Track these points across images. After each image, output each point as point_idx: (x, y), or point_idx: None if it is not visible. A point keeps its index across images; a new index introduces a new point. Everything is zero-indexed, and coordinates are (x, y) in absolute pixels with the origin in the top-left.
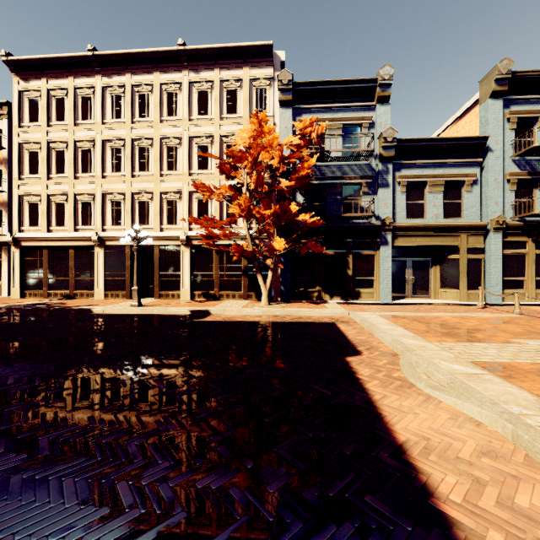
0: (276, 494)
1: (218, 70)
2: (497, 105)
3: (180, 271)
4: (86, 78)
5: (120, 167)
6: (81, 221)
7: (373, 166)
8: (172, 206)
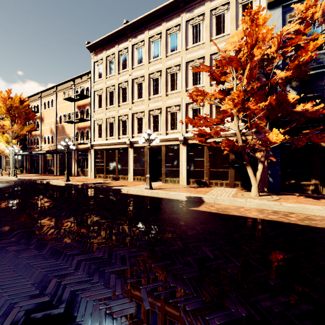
0: None
1: (208, 3)
2: None
3: (179, 163)
4: (124, 43)
5: (141, 95)
6: (121, 132)
7: None
8: (174, 116)
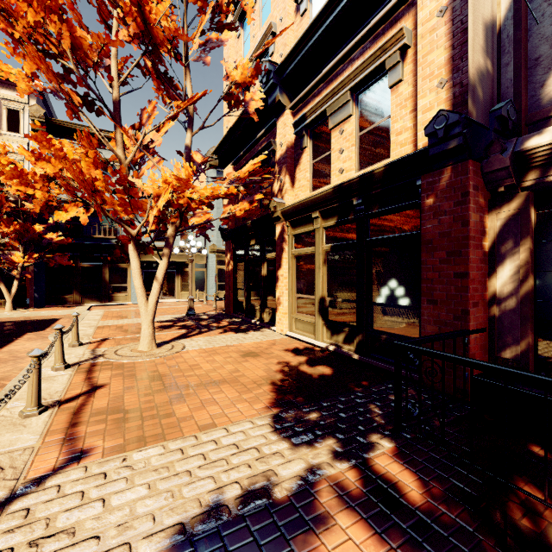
0: None
1: None
2: (213, 173)
3: None
4: None
5: None
6: None
7: None
8: None
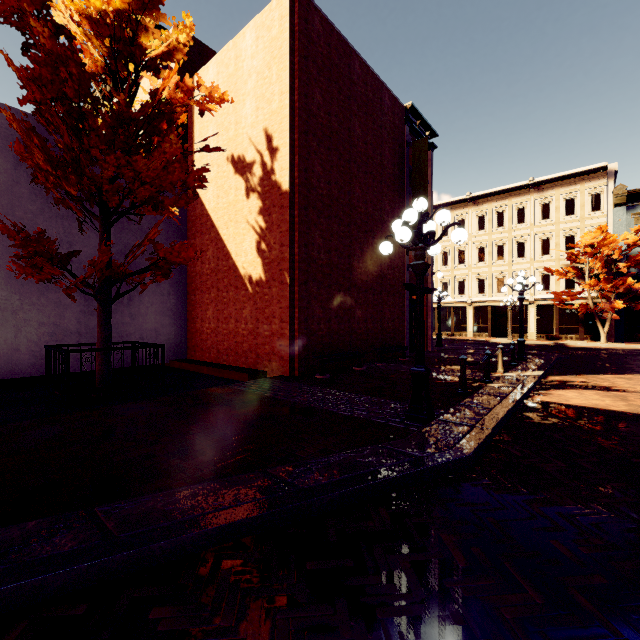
0: None
1: (558, 188)
2: None
3: (527, 321)
4: (461, 209)
5: (483, 259)
6: (458, 292)
7: None
8: None
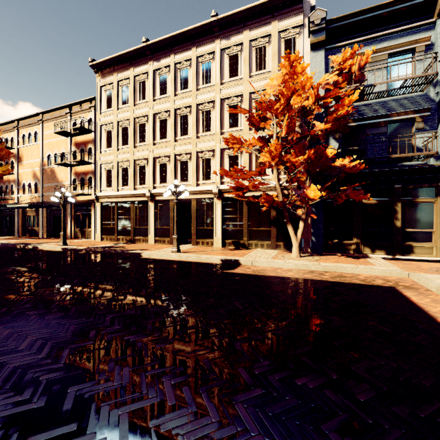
0: None
1: (247, 31)
2: None
3: (213, 221)
4: (142, 66)
5: (166, 134)
6: (139, 181)
7: (431, 96)
8: (206, 163)
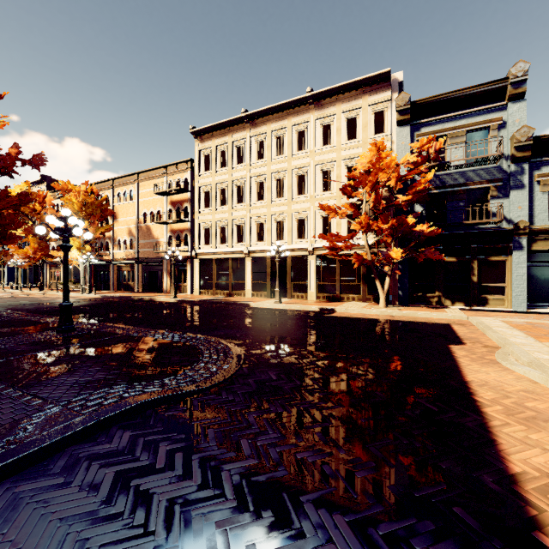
0: (386, 383)
1: (339, 104)
2: None
3: (307, 276)
4: (240, 132)
5: (262, 196)
6: (236, 239)
7: (504, 168)
8: (301, 223)
